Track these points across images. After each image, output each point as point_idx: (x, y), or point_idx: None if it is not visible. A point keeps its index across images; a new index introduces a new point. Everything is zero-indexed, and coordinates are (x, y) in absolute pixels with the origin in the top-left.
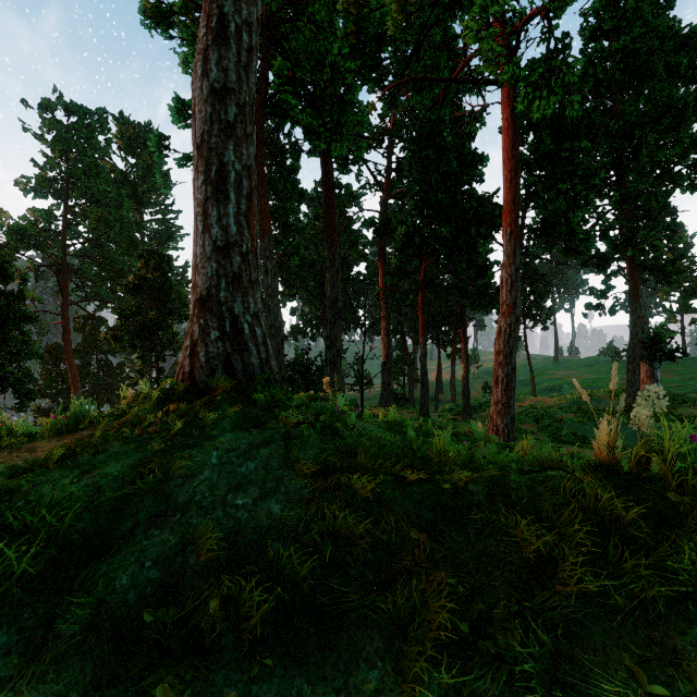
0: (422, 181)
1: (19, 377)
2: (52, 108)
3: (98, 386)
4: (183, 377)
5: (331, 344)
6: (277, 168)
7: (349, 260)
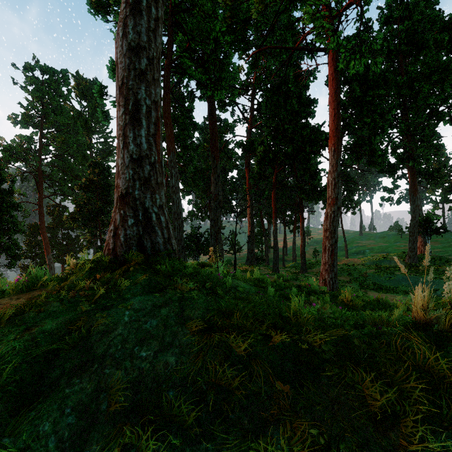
0: (274, 116)
1: (9, 245)
2: (32, 69)
3: (62, 250)
4: (108, 252)
5: (214, 224)
6: (179, 108)
7: (226, 169)
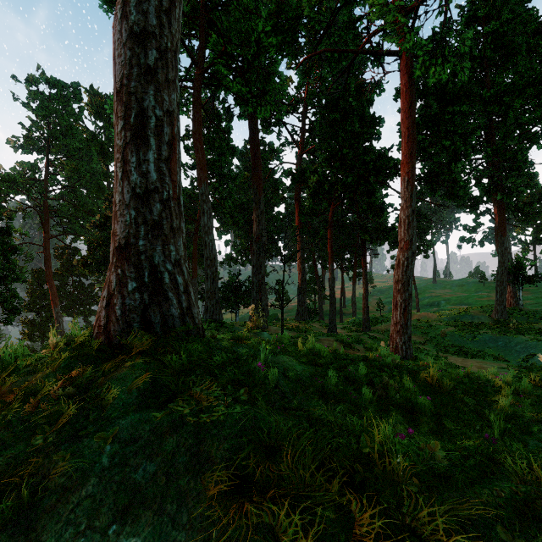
0: (330, 139)
1: (6, 296)
2: (36, 82)
3: (73, 302)
4: (98, 330)
5: (257, 271)
6: (214, 129)
7: (271, 203)
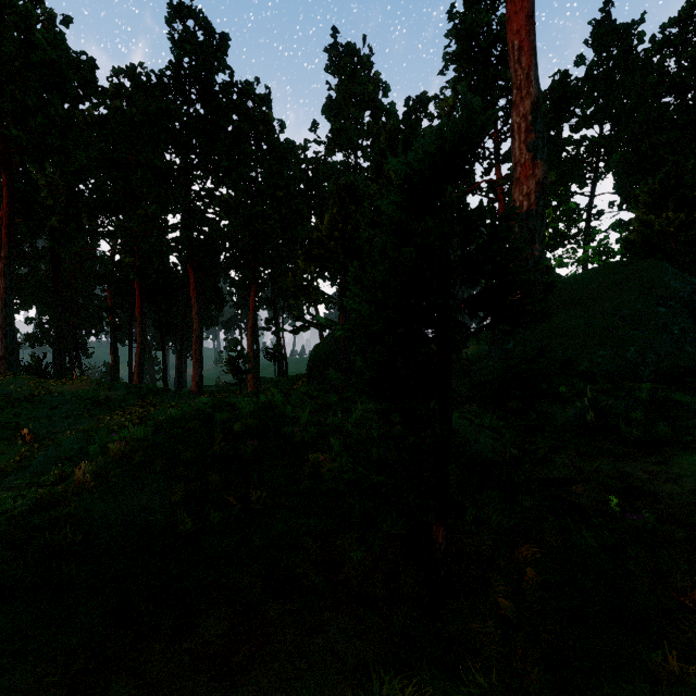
0: None
1: None
2: None
3: None
4: None
5: (58, 356)
6: None
7: None
